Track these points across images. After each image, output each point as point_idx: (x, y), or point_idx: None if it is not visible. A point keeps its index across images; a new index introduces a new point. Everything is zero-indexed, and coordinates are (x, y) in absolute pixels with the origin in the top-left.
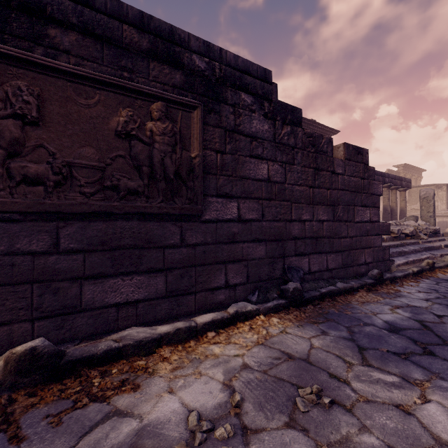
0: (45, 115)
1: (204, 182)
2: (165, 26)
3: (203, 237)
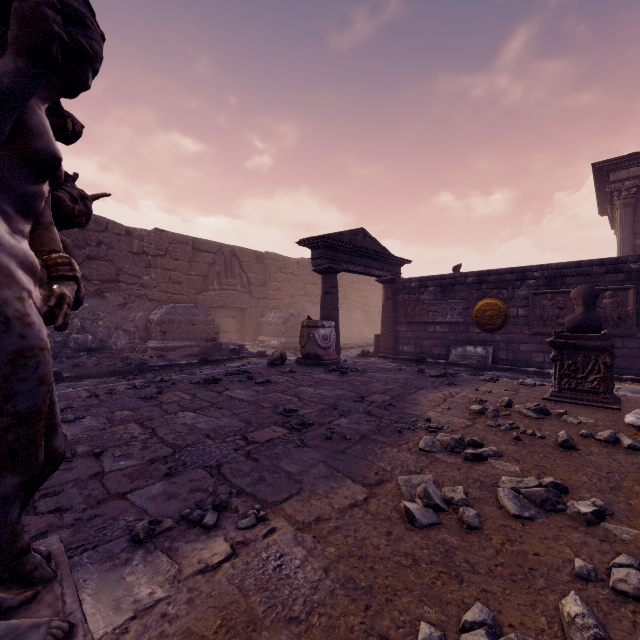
0: (565, 305)
1: (637, 320)
2: (613, 259)
3: (637, 345)
